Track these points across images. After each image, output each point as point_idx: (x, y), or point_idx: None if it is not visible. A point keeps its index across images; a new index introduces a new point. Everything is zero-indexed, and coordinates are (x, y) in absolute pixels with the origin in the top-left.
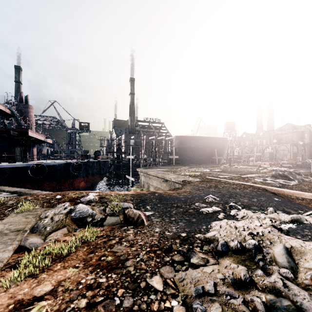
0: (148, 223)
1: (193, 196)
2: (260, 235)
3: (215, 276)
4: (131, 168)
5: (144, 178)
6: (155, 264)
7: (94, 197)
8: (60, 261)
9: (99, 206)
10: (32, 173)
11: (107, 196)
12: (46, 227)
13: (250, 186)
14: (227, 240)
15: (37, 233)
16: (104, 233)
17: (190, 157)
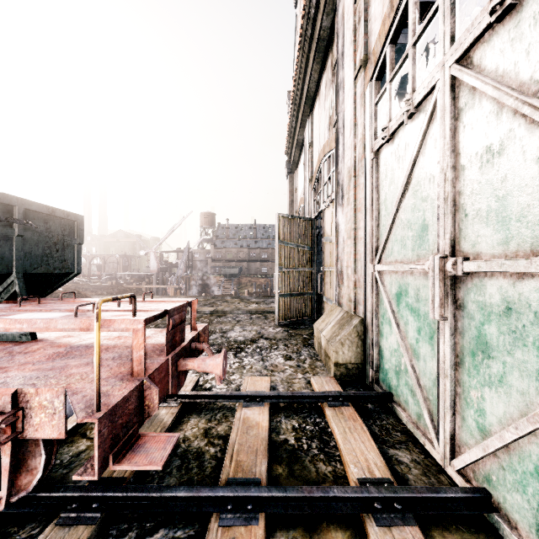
0: None
1: None
2: None
3: None
4: None
5: None
6: None
7: None
8: None
9: None
10: None
11: None
12: None
13: None
14: None
15: None
16: None
17: None
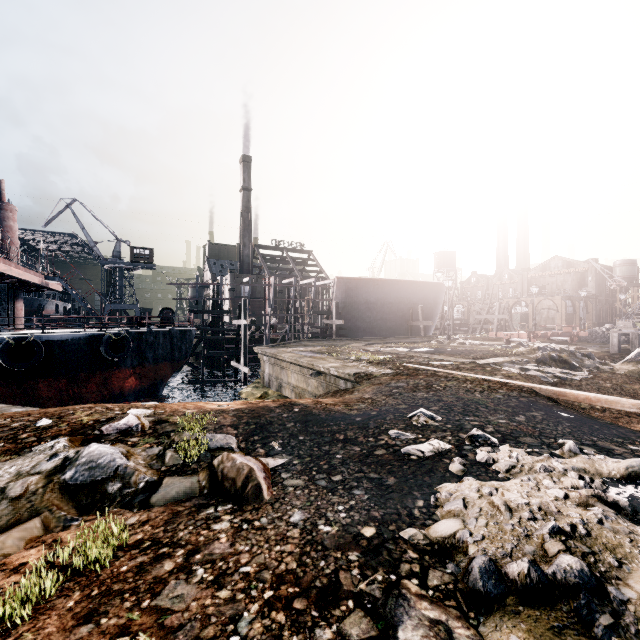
0: (273, 492)
1: (381, 411)
2: (582, 534)
3: None
4: (243, 347)
5: (270, 367)
6: None
7: (140, 420)
8: None
9: (150, 445)
10: (6, 359)
11: (173, 416)
12: None
13: (501, 385)
14: (495, 555)
15: None
16: (147, 534)
17: (368, 322)
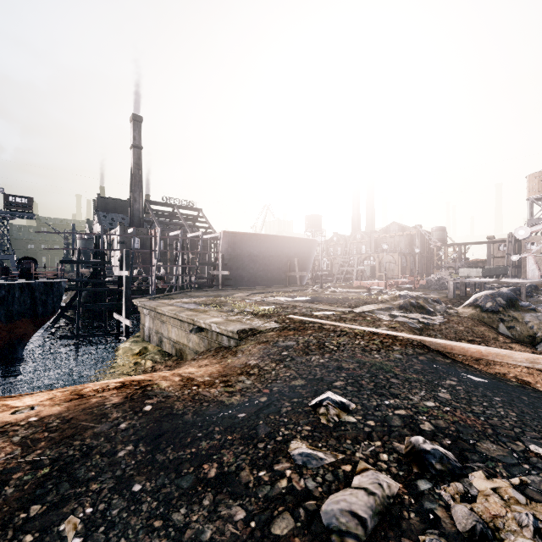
0: None
1: (272, 393)
2: None
3: None
4: (125, 299)
5: (151, 320)
6: None
7: None
8: None
9: None
10: None
11: None
12: None
13: (392, 339)
14: None
15: None
16: None
17: (252, 272)
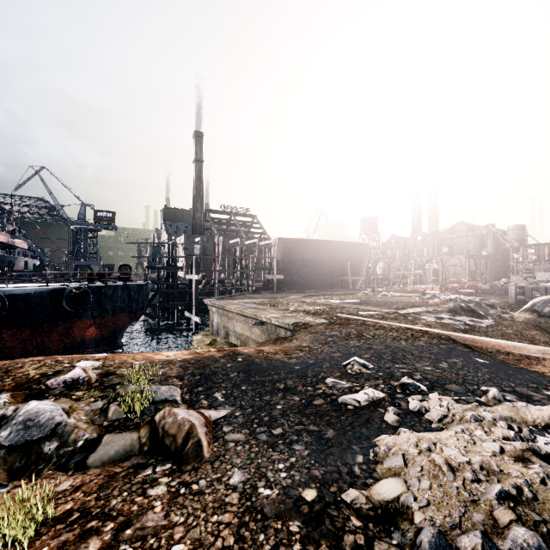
0: (213, 449)
1: (318, 359)
2: (529, 497)
3: None
4: (195, 299)
5: (219, 317)
6: None
7: (86, 374)
8: None
9: (94, 399)
10: None
11: (120, 368)
12: None
13: (423, 333)
14: (443, 525)
15: None
16: (77, 503)
17: (305, 277)
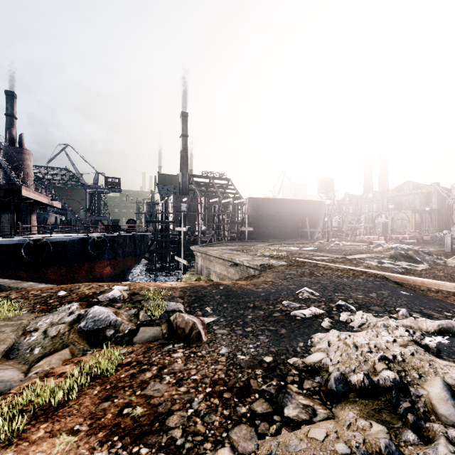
0: (208, 337)
1: (278, 289)
2: (399, 360)
3: (332, 447)
4: (183, 246)
5: (202, 260)
6: (221, 423)
7: (121, 293)
8: (47, 419)
9: (129, 308)
10: (27, 254)
11: (142, 291)
12: (32, 349)
13: (362, 273)
14: (344, 371)
15: (17, 359)
16: (133, 358)
17: (270, 229)
